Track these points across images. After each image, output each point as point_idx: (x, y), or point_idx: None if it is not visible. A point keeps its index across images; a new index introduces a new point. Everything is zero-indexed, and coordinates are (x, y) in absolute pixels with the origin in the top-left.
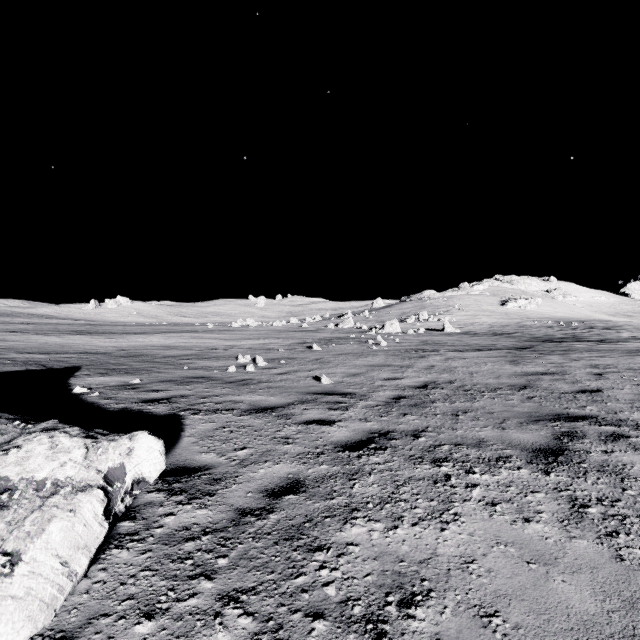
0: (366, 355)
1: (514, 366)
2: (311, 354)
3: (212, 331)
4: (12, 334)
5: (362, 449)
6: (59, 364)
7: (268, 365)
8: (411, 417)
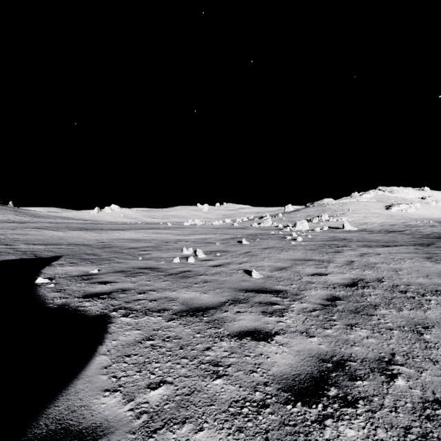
0: (287, 249)
1: (435, 263)
2: (241, 247)
3: (169, 228)
4: (35, 230)
5: (320, 399)
6: (48, 254)
7: (206, 257)
8: (361, 332)
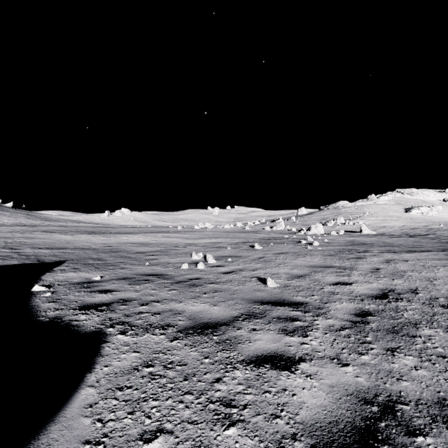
0: (304, 255)
1: None
2: (254, 252)
3: (179, 232)
4: (43, 233)
5: None
6: (51, 258)
7: (216, 263)
8: (407, 360)
